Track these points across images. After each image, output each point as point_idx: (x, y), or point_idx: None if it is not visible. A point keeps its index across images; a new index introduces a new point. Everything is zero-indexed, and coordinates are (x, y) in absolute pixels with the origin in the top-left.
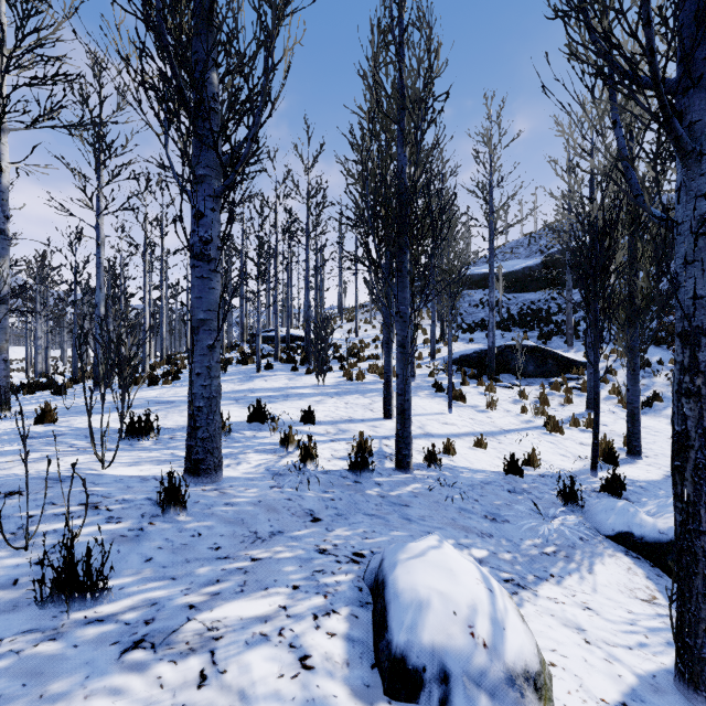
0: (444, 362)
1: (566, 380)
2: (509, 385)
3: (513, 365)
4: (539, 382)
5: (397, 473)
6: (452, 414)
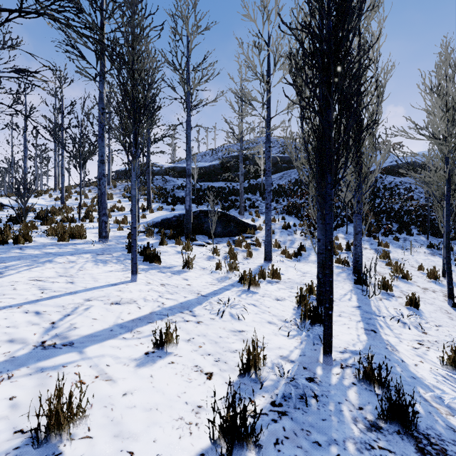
0: (147, 225)
1: (245, 238)
2: (203, 243)
3: (206, 227)
4: (226, 240)
5: None
6: (137, 281)
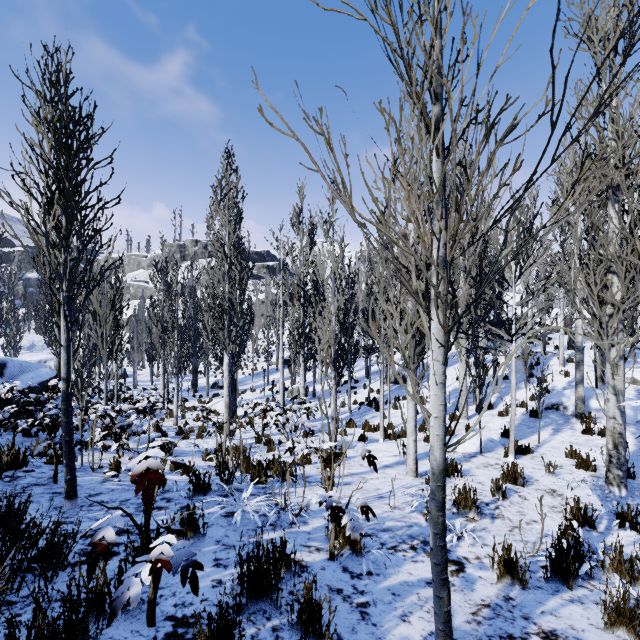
0: None
1: None
2: None
3: None
4: None
5: None
6: None
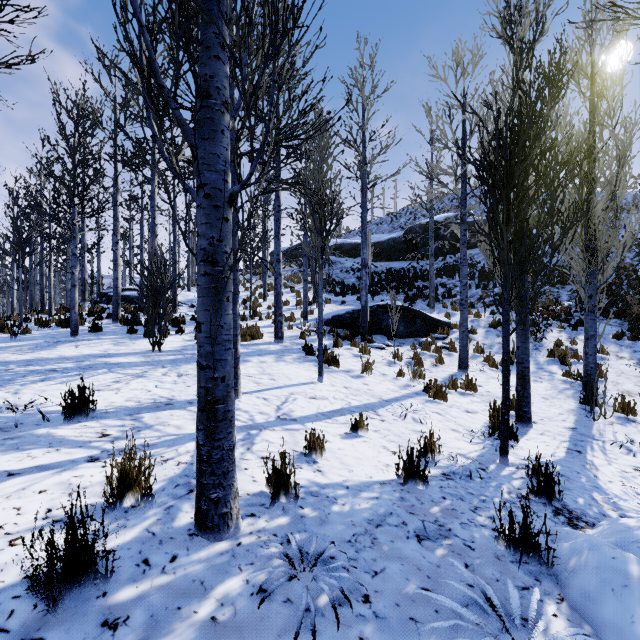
0: (316, 323)
1: (434, 339)
2: (382, 346)
3: (385, 326)
4: (410, 342)
5: (195, 546)
6: (323, 382)
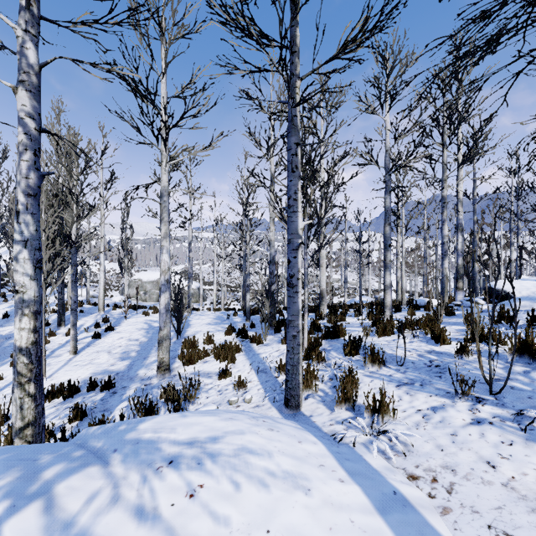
0: None
1: None
2: None
3: None
4: None
5: None
6: None
